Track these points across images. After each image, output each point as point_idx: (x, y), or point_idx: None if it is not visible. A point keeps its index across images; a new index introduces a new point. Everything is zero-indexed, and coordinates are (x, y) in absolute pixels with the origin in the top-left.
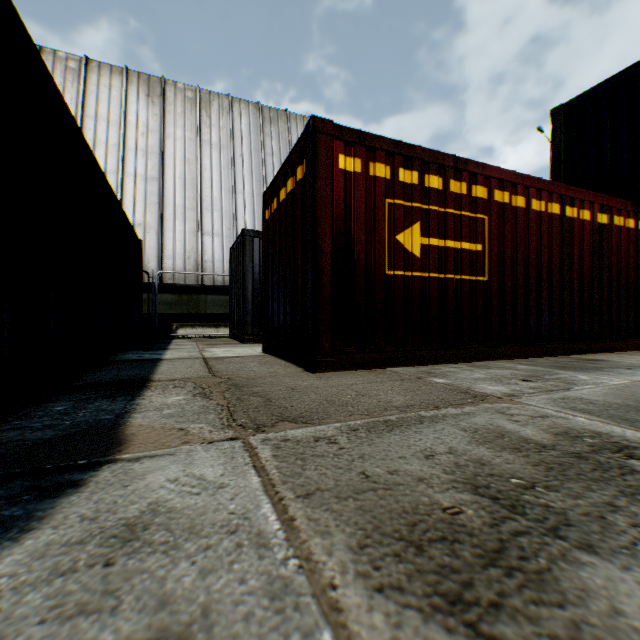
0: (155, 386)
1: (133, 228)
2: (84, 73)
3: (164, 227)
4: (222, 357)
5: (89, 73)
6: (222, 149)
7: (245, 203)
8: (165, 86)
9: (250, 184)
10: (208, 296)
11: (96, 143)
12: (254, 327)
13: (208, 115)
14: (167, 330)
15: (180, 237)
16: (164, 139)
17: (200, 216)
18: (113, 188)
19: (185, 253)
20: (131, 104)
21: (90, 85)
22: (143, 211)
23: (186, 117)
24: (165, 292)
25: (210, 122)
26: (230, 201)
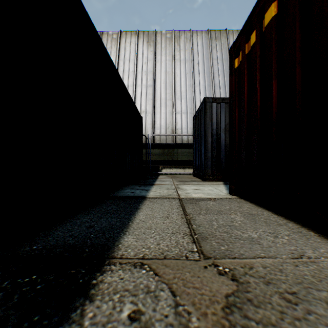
0: (100, 296)
1: (136, 107)
2: (119, 39)
3: (155, 111)
4: (195, 199)
5: (121, 38)
6: (186, 62)
7: (200, 92)
8: (156, 35)
9: (203, 80)
10: (179, 149)
11: (123, 72)
12: (212, 169)
13: (178, 44)
14: (156, 170)
15: (163, 116)
16: (155, 63)
17: (174, 103)
18: (131, 94)
19: (166, 125)
20: (139, 49)
21: (121, 44)
22: (145, 104)
23: (166, 48)
24: (155, 148)
25: (179, 48)
26: (191, 92)
